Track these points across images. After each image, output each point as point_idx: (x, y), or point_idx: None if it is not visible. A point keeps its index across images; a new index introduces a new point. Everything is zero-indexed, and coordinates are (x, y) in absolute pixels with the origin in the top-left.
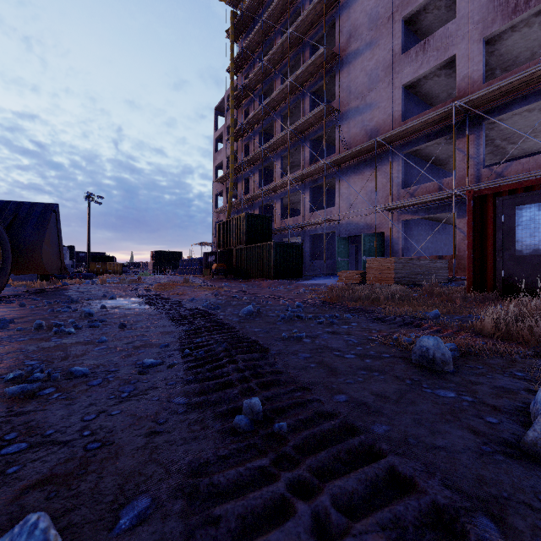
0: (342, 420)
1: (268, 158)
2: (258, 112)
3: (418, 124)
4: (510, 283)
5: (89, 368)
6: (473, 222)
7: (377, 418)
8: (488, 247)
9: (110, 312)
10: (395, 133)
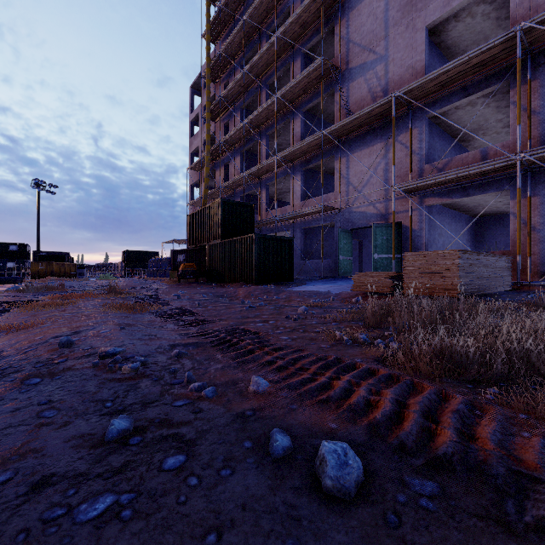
0: None
1: (251, 138)
2: (238, 80)
3: (456, 69)
4: None
5: None
6: None
7: None
8: None
9: None
10: (421, 84)
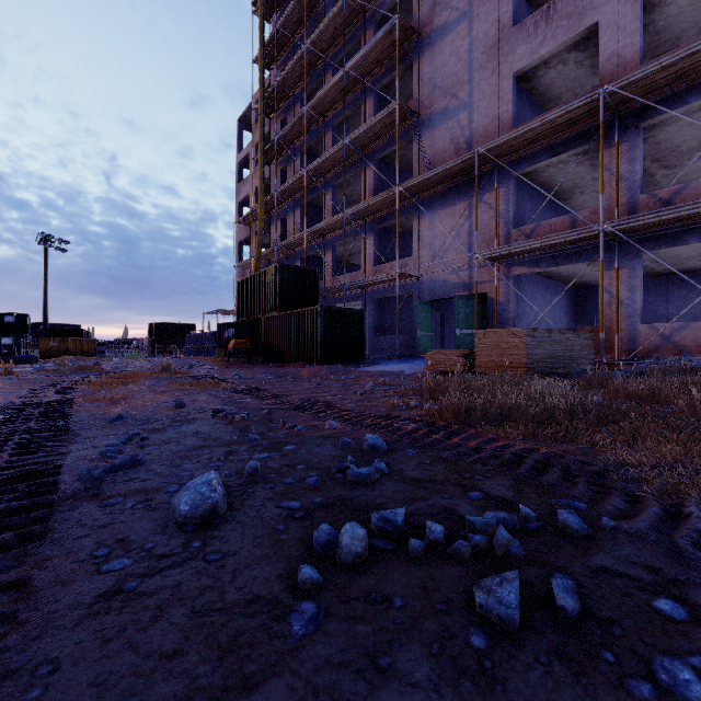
0: None
1: (314, 188)
2: (299, 119)
3: (542, 127)
4: None
5: None
6: None
7: None
8: None
9: None
10: (505, 140)
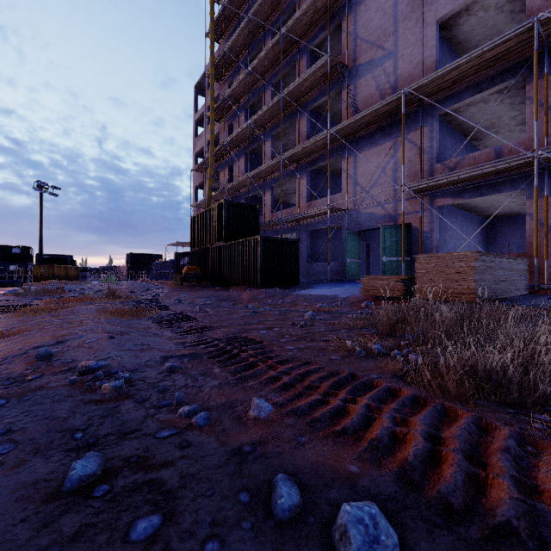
0: None
1: (256, 138)
2: (243, 79)
3: (469, 63)
4: None
5: None
6: None
7: None
8: None
9: None
10: (432, 79)
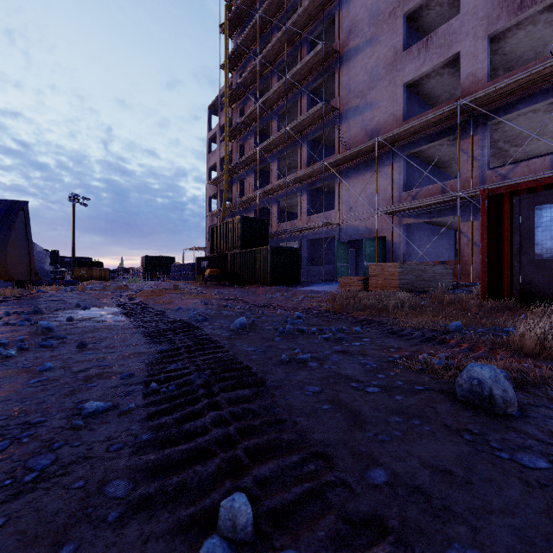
0: (399, 548)
1: (264, 159)
2: (253, 110)
3: (421, 124)
4: (528, 290)
5: (1, 419)
6: (488, 224)
7: (450, 528)
8: (504, 250)
9: (76, 325)
10: (397, 132)
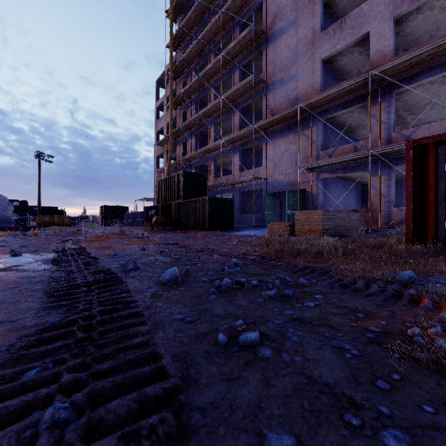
0: None
1: (203, 124)
2: (194, 82)
3: (337, 92)
4: None
5: None
6: (412, 172)
7: None
8: (428, 197)
9: None
10: (316, 100)
